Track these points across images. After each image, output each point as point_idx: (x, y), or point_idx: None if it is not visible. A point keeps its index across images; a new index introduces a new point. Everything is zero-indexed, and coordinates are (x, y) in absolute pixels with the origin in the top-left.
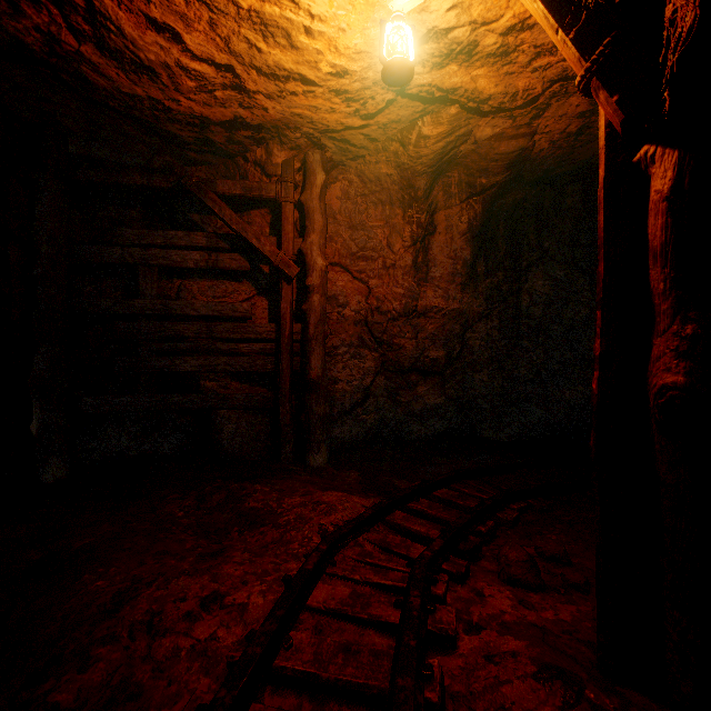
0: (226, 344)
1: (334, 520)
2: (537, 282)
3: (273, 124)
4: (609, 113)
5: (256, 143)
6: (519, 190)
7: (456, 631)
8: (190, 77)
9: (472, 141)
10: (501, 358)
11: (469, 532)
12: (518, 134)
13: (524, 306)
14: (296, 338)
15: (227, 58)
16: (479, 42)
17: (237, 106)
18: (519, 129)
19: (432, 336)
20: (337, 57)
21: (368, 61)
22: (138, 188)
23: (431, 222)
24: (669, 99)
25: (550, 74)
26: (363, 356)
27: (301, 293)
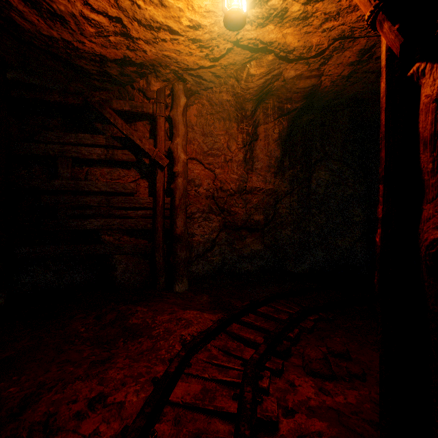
0: (119, 211)
1: (191, 332)
2: (321, 172)
3: (151, 63)
4: (390, 40)
5: (139, 76)
6: (310, 113)
7: (277, 418)
8: (91, 24)
9: (282, 79)
10: (299, 220)
11: (283, 338)
12: (311, 76)
13: (313, 187)
14: (166, 207)
15: (116, 12)
16: (288, 9)
17: (125, 48)
18: (312, 72)
19: (256, 206)
20: (193, 14)
21: (214, 19)
22: (57, 103)
23: (255, 133)
24: (436, 27)
25: (333, 34)
26: (211, 218)
27: (170, 177)
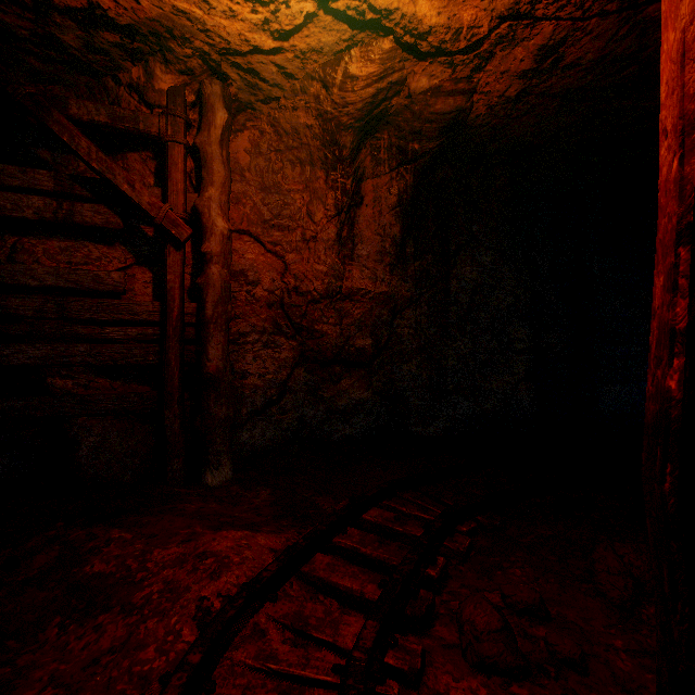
0: (85, 328)
1: (225, 586)
2: (465, 268)
3: (152, 29)
4: None
5: (129, 58)
6: (450, 165)
7: None
8: None
9: (406, 94)
10: (430, 347)
11: (419, 587)
12: (456, 90)
13: (453, 292)
14: (189, 320)
15: None
16: None
17: None
18: (458, 83)
19: (358, 322)
20: None
21: None
22: None
23: (358, 192)
24: None
25: (500, 7)
26: (279, 344)
27: (199, 266)
